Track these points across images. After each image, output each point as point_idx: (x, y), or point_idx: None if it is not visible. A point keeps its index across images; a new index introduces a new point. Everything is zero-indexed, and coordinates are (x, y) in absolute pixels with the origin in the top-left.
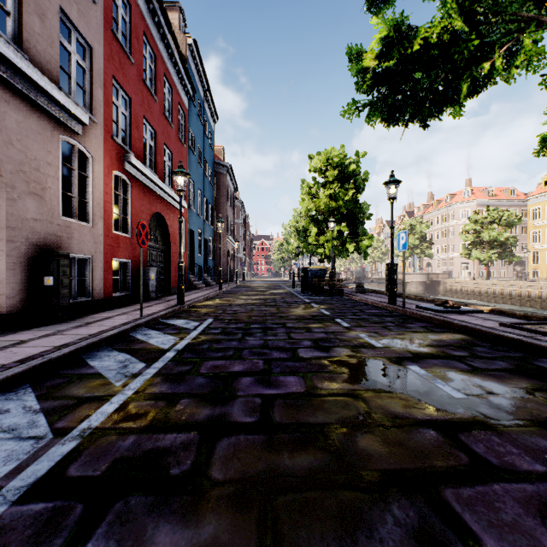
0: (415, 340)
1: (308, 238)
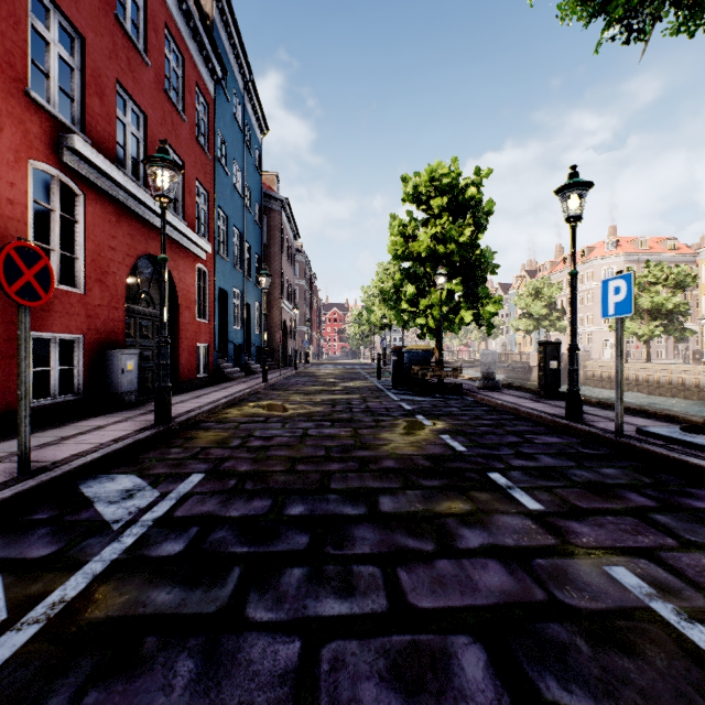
0: None
1: (401, 303)
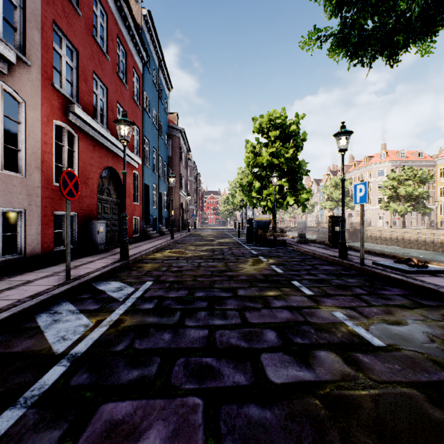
0: (419, 328)
1: (252, 192)
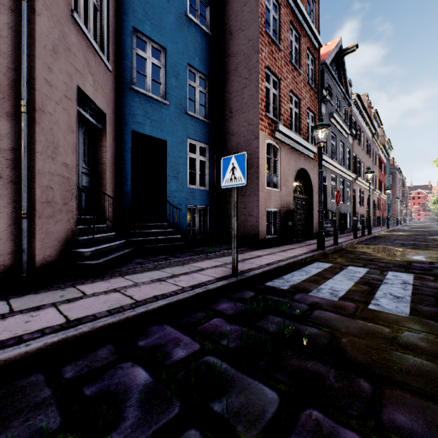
0: None
1: None
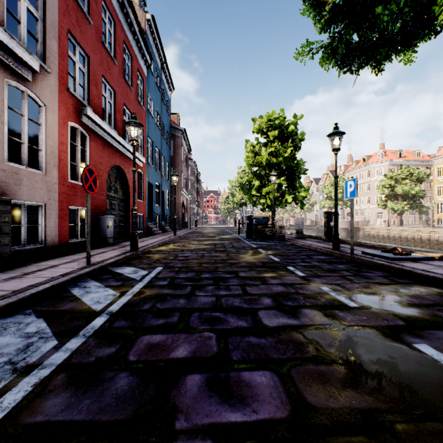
0: (390, 296)
1: (251, 191)
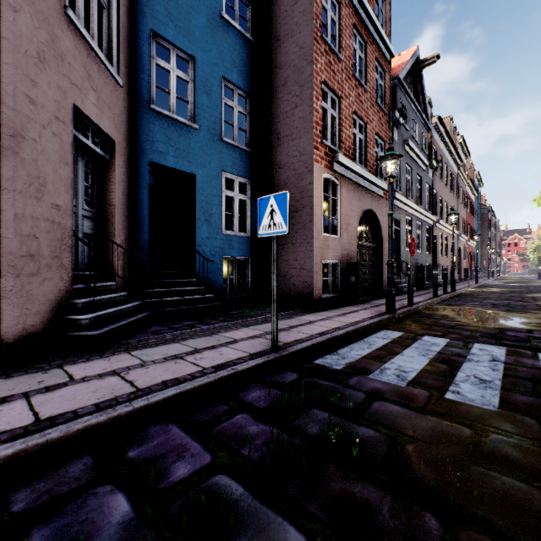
0: None
1: None
